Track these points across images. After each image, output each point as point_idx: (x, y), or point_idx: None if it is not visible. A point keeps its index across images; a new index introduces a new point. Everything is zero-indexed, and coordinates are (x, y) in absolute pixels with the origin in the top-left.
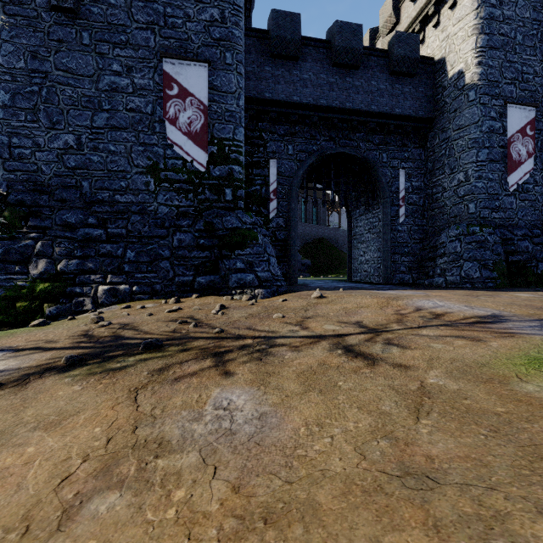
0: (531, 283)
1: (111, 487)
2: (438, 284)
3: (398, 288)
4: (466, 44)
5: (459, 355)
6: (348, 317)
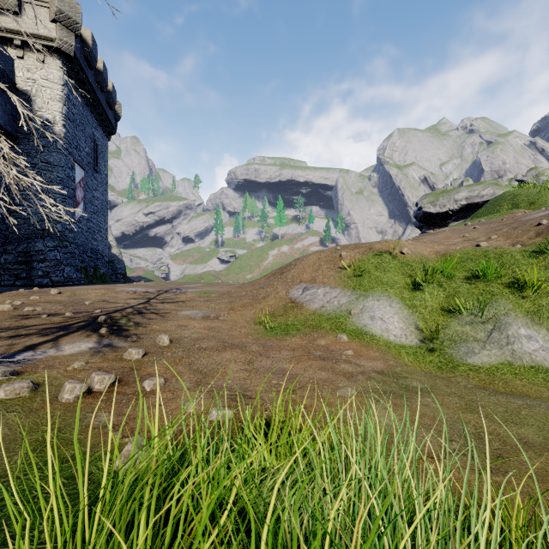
0: (90, 281)
1: (217, 318)
2: (43, 284)
3: (26, 287)
4: (55, 104)
5: (192, 296)
6: (121, 298)
